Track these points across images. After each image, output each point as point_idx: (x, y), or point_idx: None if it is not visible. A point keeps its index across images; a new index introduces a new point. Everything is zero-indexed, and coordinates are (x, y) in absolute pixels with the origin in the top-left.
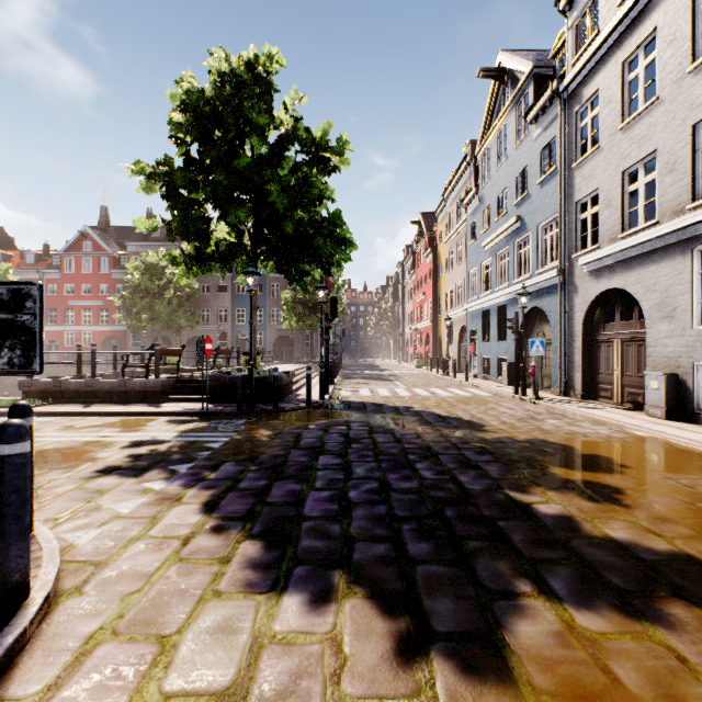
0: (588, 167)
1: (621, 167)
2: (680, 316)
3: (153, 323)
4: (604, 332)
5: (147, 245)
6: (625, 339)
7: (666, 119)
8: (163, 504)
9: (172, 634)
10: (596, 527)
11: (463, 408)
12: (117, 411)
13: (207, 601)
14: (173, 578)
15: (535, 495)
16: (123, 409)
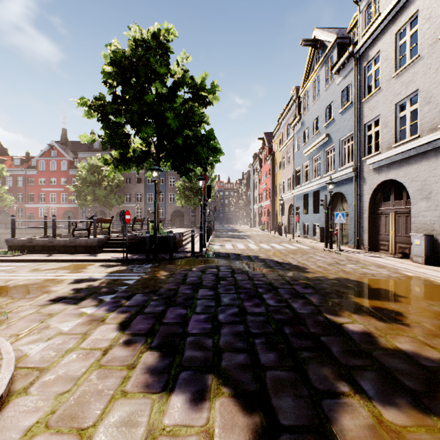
0: (372, 101)
1: (394, 101)
2: (434, 197)
3: (94, 202)
4: (383, 208)
5: (91, 153)
6: (397, 212)
7: (424, 69)
8: (92, 323)
9: (89, 427)
10: (388, 341)
11: (292, 257)
12: (68, 259)
13: (117, 400)
14: (94, 381)
15: (344, 317)
16: (72, 257)
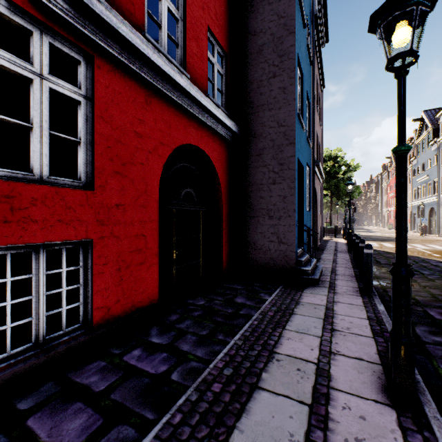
0: None
1: None
2: None
3: None
4: None
5: None
6: None
7: None
8: None
9: None
10: None
11: None
12: None
13: None
14: None
15: None
16: None
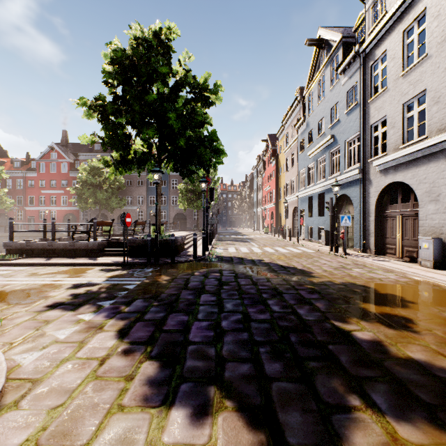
0: (379, 101)
1: (402, 101)
2: (443, 199)
3: (95, 204)
4: (390, 211)
5: (92, 155)
6: (404, 215)
7: (433, 68)
8: (90, 331)
9: (82, 445)
10: (399, 349)
11: (297, 261)
12: (68, 263)
13: (113, 414)
14: (89, 394)
15: (353, 324)
16: (71, 261)
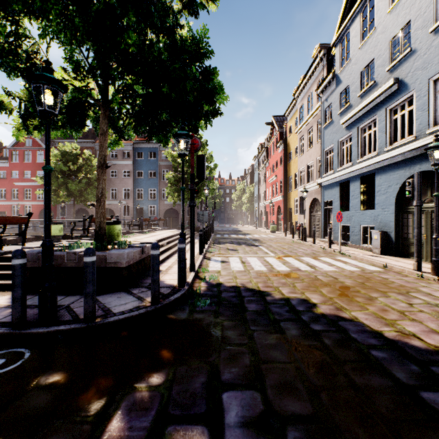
0: None
1: None
2: None
3: (69, 198)
4: None
5: (71, 141)
6: None
7: None
8: None
9: None
10: None
11: (393, 307)
12: None
13: None
14: None
15: None
16: None
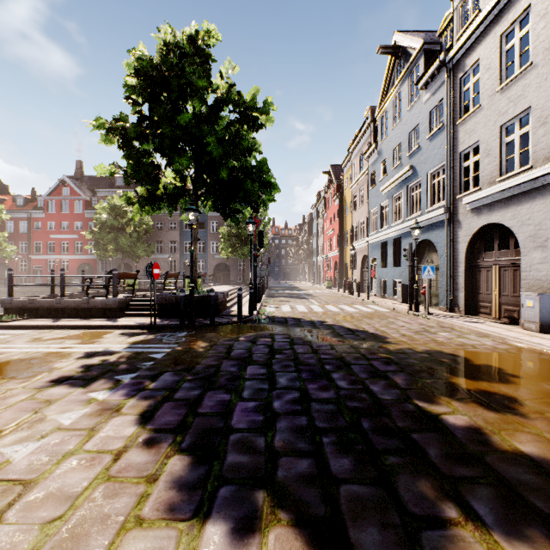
0: (470, 123)
1: (499, 122)
2: None
3: (117, 252)
4: (484, 260)
5: (113, 190)
6: (502, 265)
7: (539, 80)
8: (103, 414)
9: None
10: (504, 439)
11: (368, 322)
12: (80, 325)
13: (128, 531)
14: (98, 501)
15: (442, 405)
16: (85, 323)
